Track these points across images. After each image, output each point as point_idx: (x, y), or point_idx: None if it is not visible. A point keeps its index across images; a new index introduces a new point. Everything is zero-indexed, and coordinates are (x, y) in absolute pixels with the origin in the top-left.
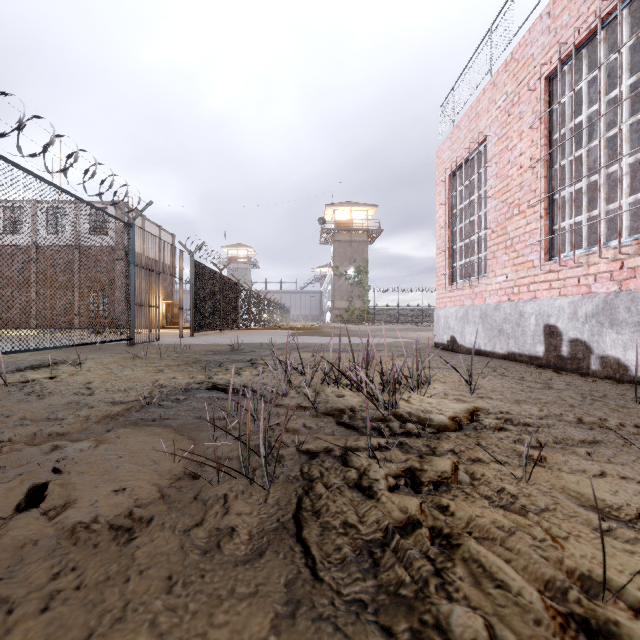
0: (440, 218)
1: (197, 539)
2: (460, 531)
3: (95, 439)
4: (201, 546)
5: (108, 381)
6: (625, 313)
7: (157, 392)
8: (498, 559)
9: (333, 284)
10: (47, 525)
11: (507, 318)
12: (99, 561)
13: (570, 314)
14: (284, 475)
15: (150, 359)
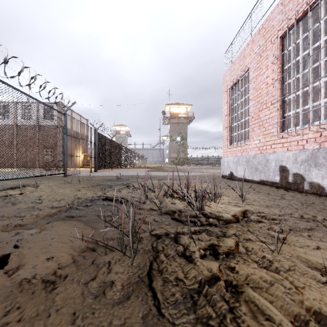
0: (225, 110)
1: (92, 288)
2: (242, 283)
3: (40, 228)
4: (94, 293)
5: (50, 195)
6: (323, 159)
7: (76, 201)
8: (266, 301)
9: (169, 145)
10: (7, 280)
11: (260, 162)
12: (33, 303)
13: (293, 160)
14: (142, 249)
15: (74, 184)
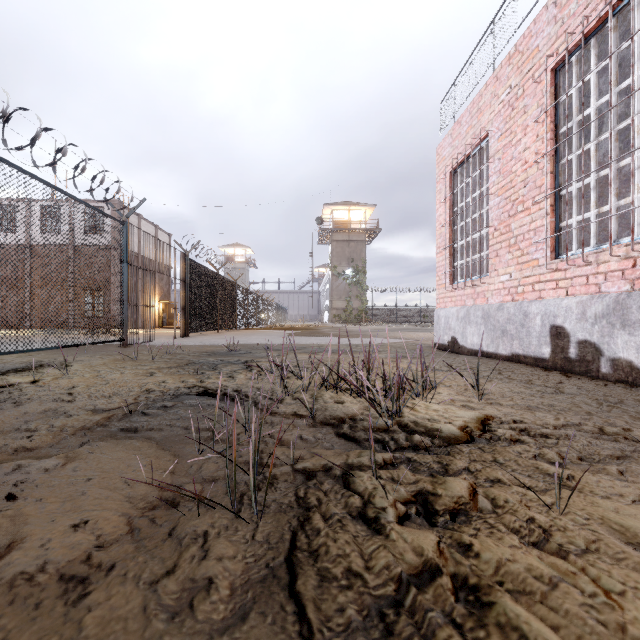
0: (440, 216)
1: (165, 595)
2: (490, 582)
3: (65, 455)
4: (169, 606)
5: (93, 386)
6: (638, 313)
7: (143, 398)
8: (544, 627)
9: (331, 284)
10: None
11: (511, 318)
12: (35, 632)
13: (578, 314)
14: (276, 502)
15: (141, 361)
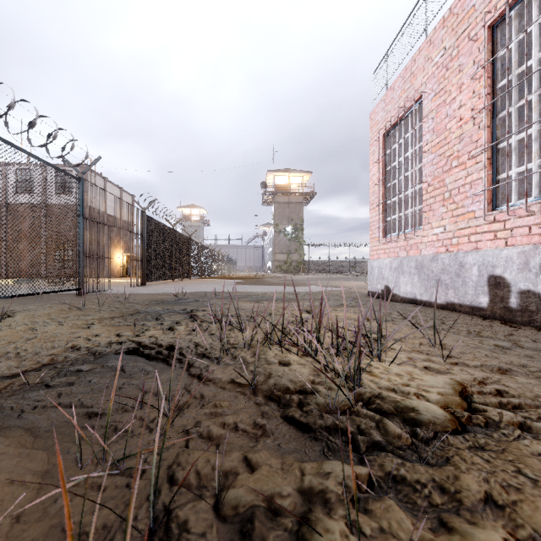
0: (374, 176)
1: None
2: None
3: None
4: None
5: (15, 341)
6: None
7: (62, 359)
8: None
9: (274, 239)
10: None
11: (445, 269)
12: None
13: (520, 264)
14: None
15: (88, 311)
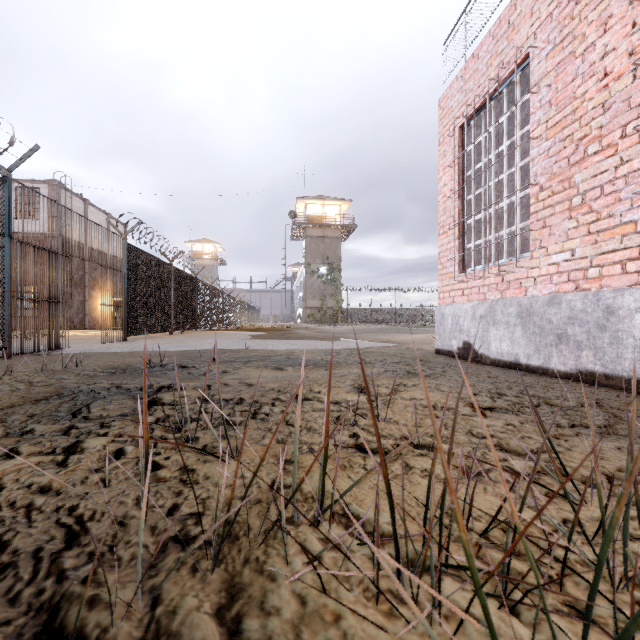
0: (445, 186)
1: None
2: None
3: None
4: None
5: None
6: None
7: None
8: None
9: (305, 282)
10: None
11: (576, 317)
12: None
13: None
14: None
15: None
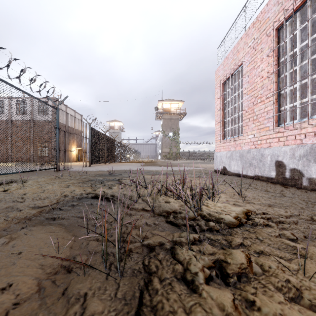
0: (217, 105)
1: None
2: None
3: (10, 236)
4: None
5: (36, 193)
6: None
7: (62, 200)
8: None
9: (162, 140)
10: None
11: (254, 157)
12: None
13: (290, 155)
14: (131, 269)
15: (64, 179)
